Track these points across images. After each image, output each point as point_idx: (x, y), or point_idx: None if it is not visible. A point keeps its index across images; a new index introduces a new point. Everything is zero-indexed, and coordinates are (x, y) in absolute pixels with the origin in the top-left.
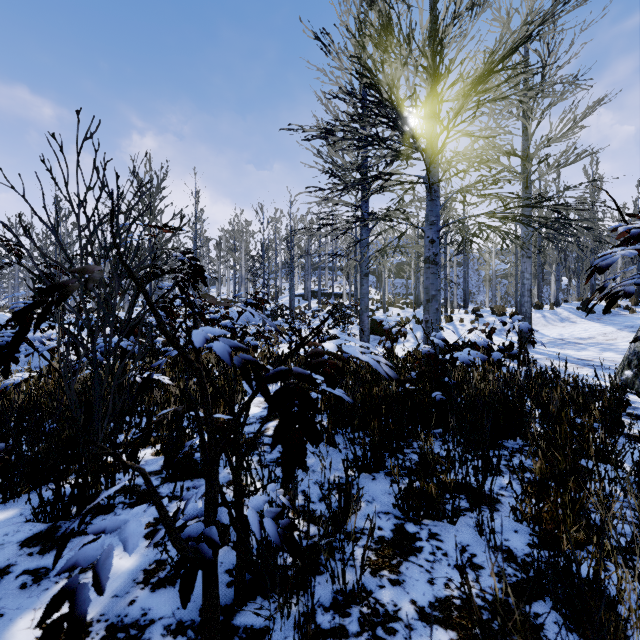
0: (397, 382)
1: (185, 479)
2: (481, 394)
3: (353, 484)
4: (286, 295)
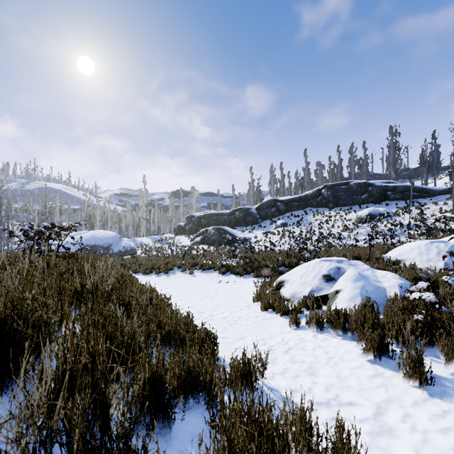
0: None
1: None
2: None
3: None
4: None
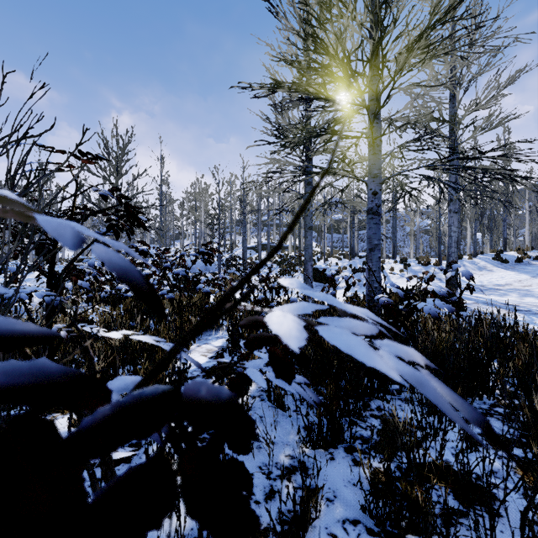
0: (492, 441)
1: (97, 465)
2: (440, 346)
3: (307, 468)
4: (240, 247)
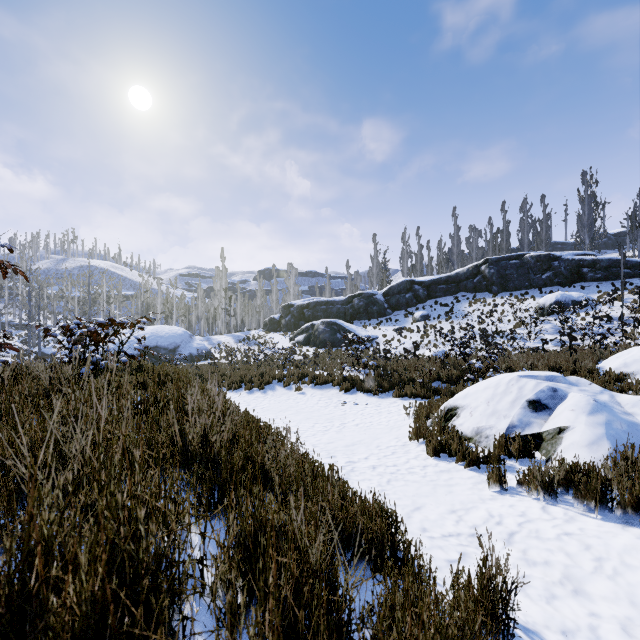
0: None
1: None
2: None
3: None
4: None
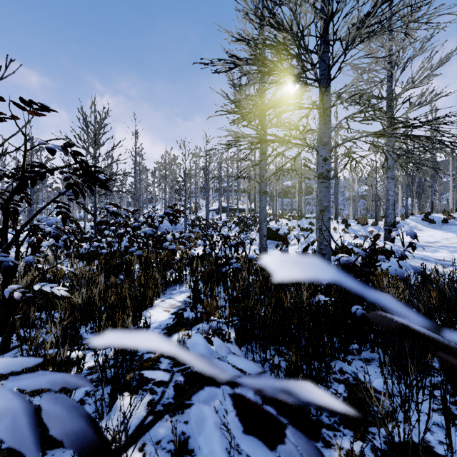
0: None
1: None
2: None
3: None
4: (203, 210)
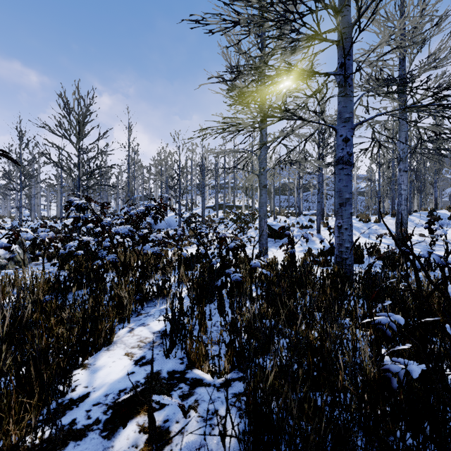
0: None
1: None
2: None
3: None
4: (200, 207)
